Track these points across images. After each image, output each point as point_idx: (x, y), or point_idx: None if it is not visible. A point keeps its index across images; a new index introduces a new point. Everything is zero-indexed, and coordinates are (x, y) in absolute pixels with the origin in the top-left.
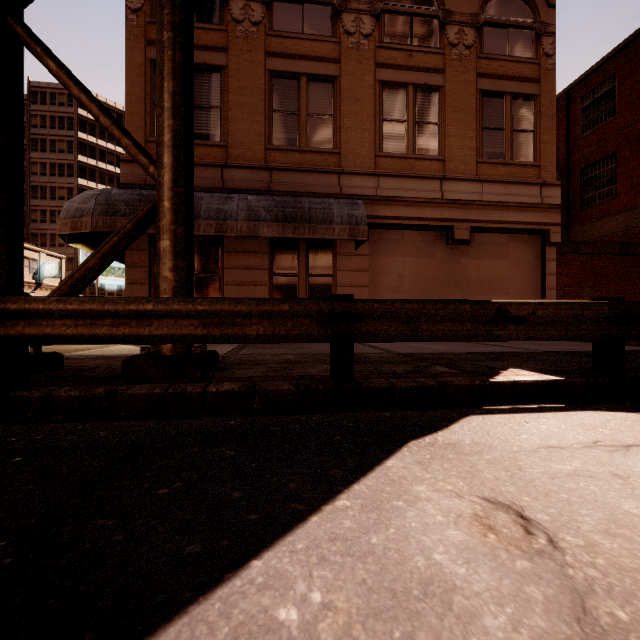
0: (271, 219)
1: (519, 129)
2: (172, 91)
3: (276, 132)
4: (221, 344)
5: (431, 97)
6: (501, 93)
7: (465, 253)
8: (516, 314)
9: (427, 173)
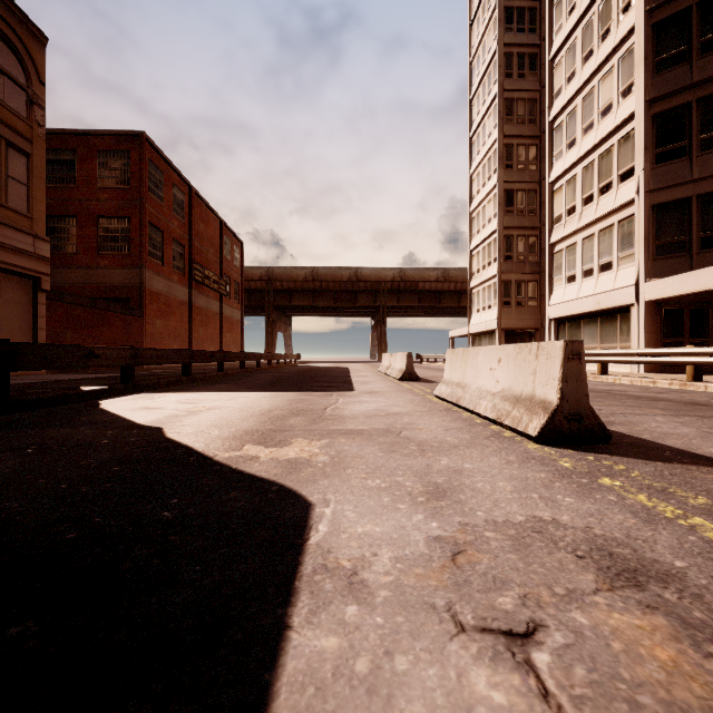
0: None
1: (14, 177)
2: None
3: None
4: None
5: None
6: None
7: None
8: (97, 353)
9: None
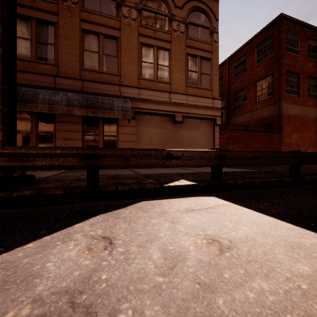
0: (80, 106)
1: (204, 73)
2: None
3: (86, 61)
4: (53, 171)
5: (165, 53)
6: (196, 56)
7: (181, 127)
8: (176, 155)
9: (163, 89)
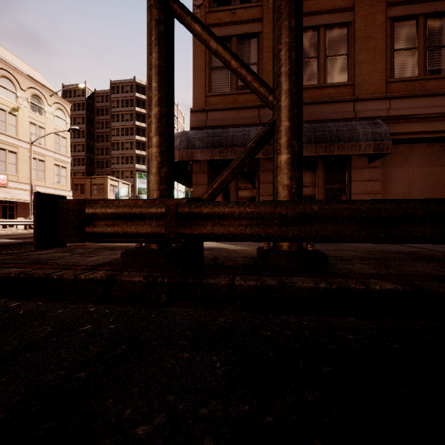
0: (305, 142)
1: None
2: (292, 27)
3: None
4: None
5: (442, 22)
6: None
7: None
8: None
9: (439, 90)
